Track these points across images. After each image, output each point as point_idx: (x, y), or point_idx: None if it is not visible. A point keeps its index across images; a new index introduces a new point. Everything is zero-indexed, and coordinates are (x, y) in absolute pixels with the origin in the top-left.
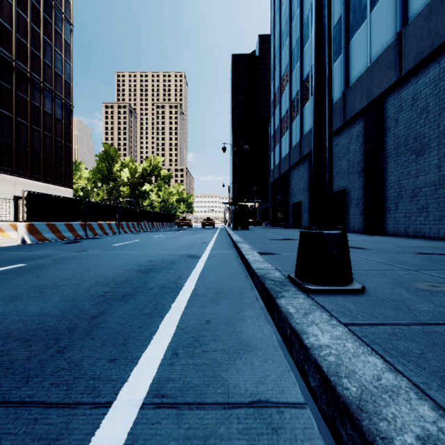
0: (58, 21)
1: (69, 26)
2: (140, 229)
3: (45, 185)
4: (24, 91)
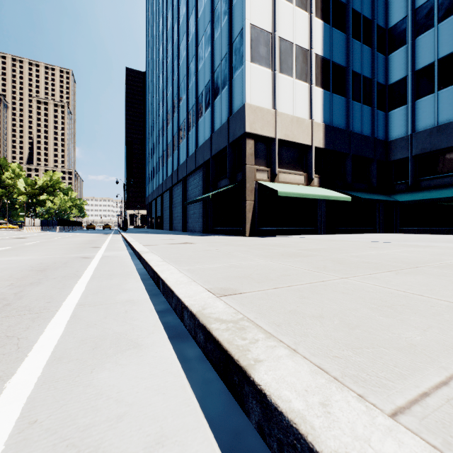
0: None
1: None
2: (73, 229)
3: None
4: None
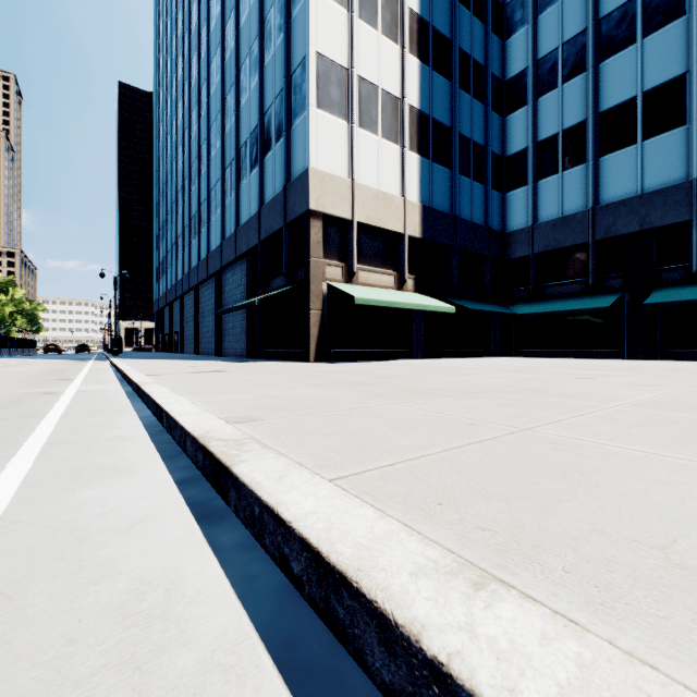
0: None
1: None
2: (18, 353)
3: None
4: None
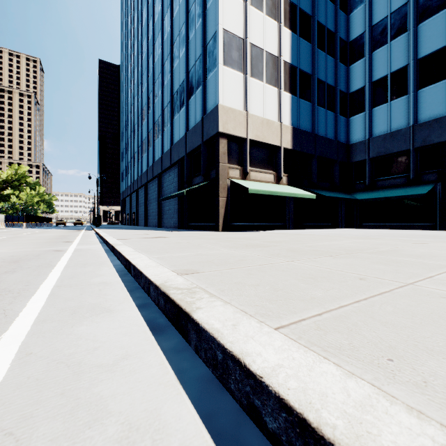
0: None
1: None
2: (41, 226)
3: None
4: None
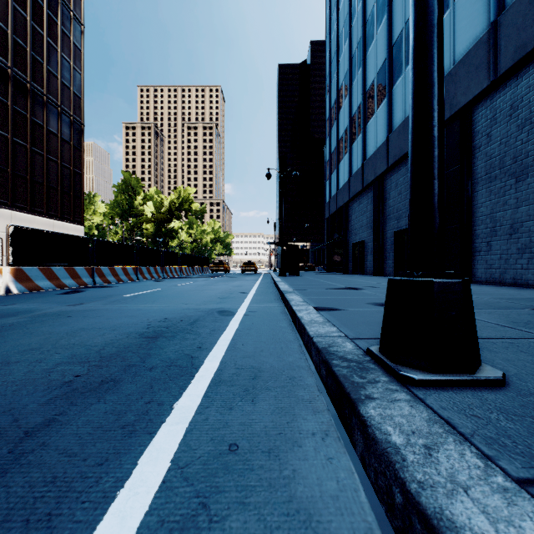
0: (66, 20)
1: (79, 27)
2: (164, 274)
3: (49, 221)
4: (23, 105)
